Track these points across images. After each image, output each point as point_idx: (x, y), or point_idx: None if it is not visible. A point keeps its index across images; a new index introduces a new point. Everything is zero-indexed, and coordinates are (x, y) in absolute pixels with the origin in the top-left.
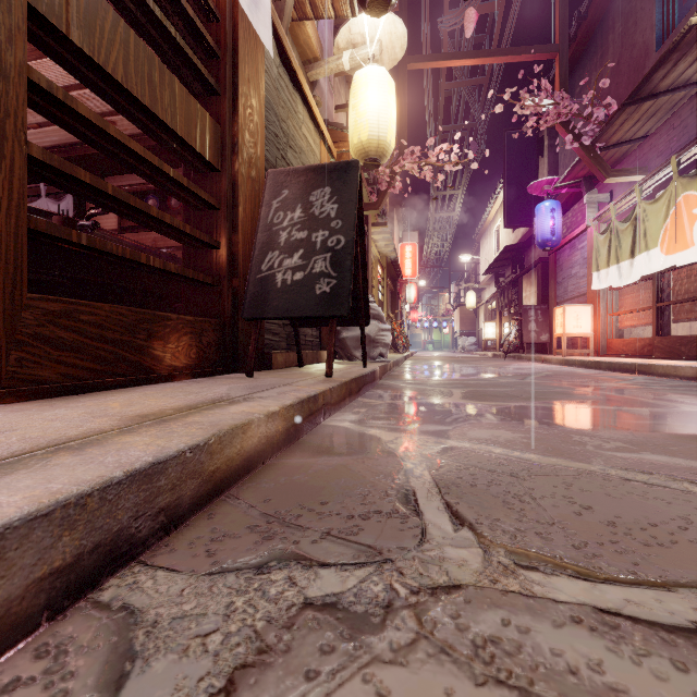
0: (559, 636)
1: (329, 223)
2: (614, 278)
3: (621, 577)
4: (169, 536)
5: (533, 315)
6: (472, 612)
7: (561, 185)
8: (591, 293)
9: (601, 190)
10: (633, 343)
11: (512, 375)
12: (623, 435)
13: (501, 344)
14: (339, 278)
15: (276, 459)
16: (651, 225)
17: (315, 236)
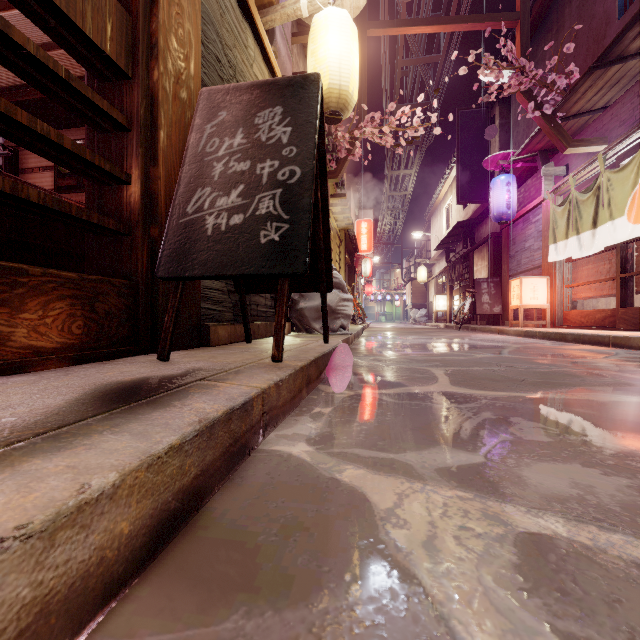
0: None
1: (280, 151)
2: (574, 249)
3: None
4: None
5: (485, 287)
6: None
7: (517, 158)
8: (547, 265)
9: (556, 163)
10: (592, 315)
11: (482, 348)
12: None
13: (454, 316)
14: (292, 221)
15: (92, 635)
16: (617, 194)
17: (260, 168)
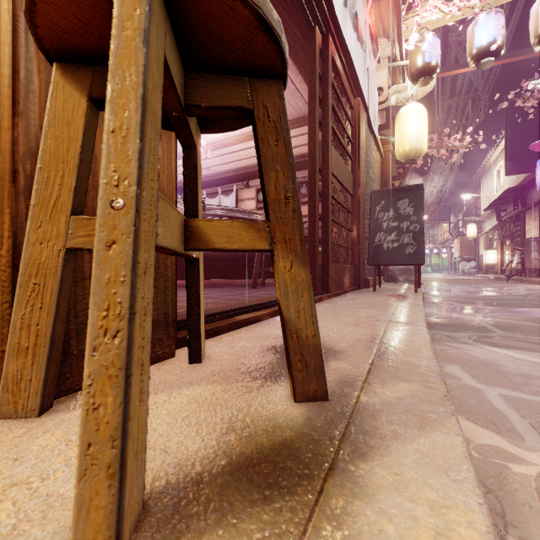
0: (532, 340)
1: (409, 218)
2: None
3: None
4: None
5: (535, 246)
6: (512, 338)
7: None
8: None
9: None
10: None
11: (515, 294)
12: None
13: (503, 269)
14: (418, 245)
15: None
16: None
17: (402, 225)
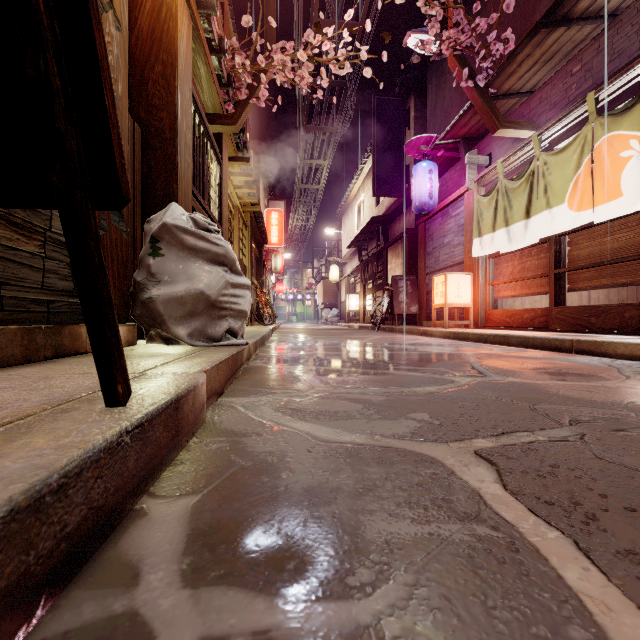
0: None
1: None
2: (503, 242)
3: None
4: None
5: (403, 285)
6: None
7: (441, 143)
8: (469, 261)
9: (477, 154)
10: (520, 314)
11: (440, 360)
12: None
13: (371, 316)
14: None
15: None
16: (555, 179)
17: None
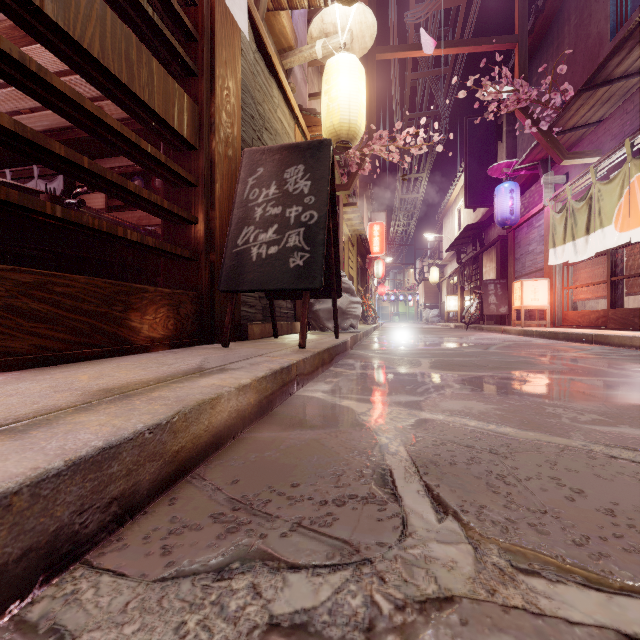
0: None
1: (302, 199)
2: (570, 254)
3: (639, 586)
4: (123, 527)
5: (492, 289)
6: (471, 639)
7: (519, 168)
8: (548, 268)
9: (557, 171)
10: (588, 315)
11: (475, 345)
12: (596, 406)
13: (463, 316)
14: (312, 252)
15: (247, 432)
16: (606, 204)
17: (289, 212)
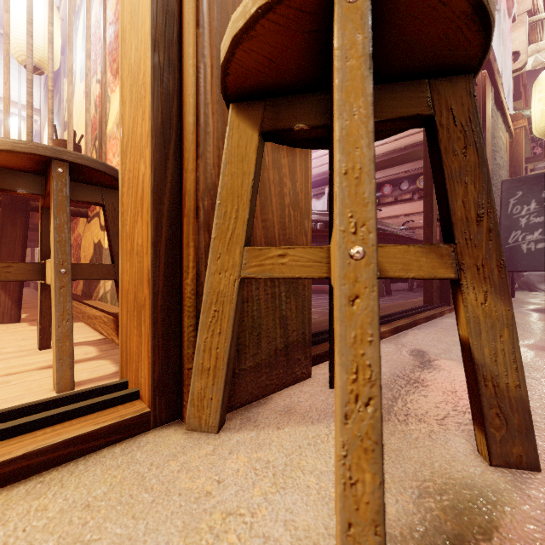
0: None
1: None
2: None
3: None
4: None
5: None
6: None
7: None
8: None
9: None
10: None
11: None
12: None
13: None
14: None
15: None
16: None
17: None
